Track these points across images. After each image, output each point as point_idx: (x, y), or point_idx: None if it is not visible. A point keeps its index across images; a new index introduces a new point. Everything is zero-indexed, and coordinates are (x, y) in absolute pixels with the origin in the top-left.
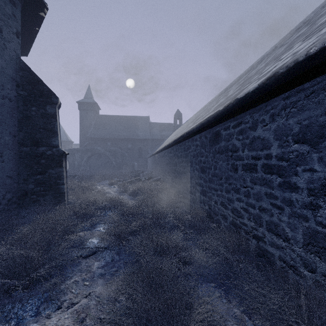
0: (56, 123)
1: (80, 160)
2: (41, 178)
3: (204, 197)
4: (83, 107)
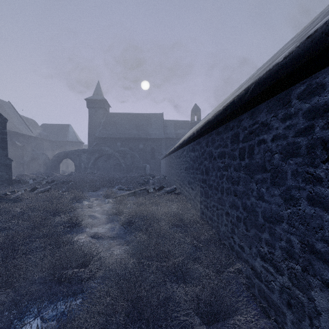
0: None
1: (87, 162)
2: None
3: None
4: (91, 104)
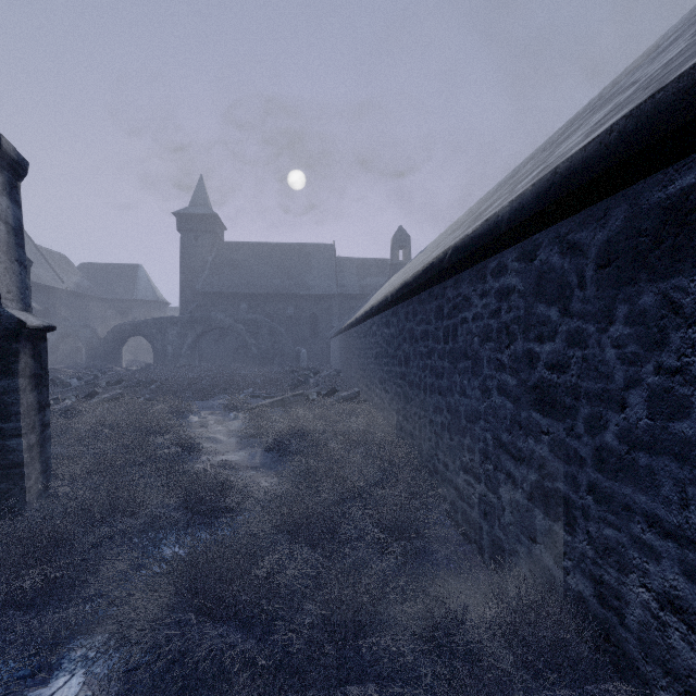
0: None
1: (179, 343)
2: None
3: (553, 526)
4: (187, 224)
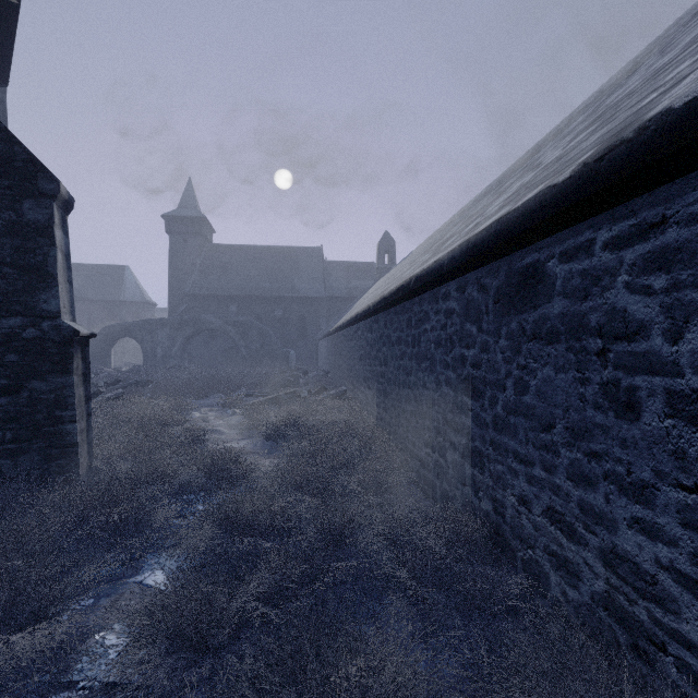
0: (53, 251)
1: (169, 344)
2: (5, 404)
3: (474, 472)
4: (176, 227)
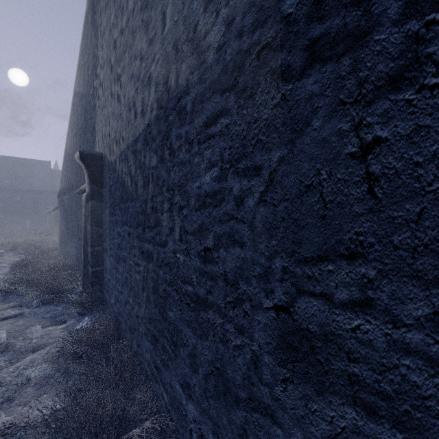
0: None
1: None
2: None
3: None
4: None
